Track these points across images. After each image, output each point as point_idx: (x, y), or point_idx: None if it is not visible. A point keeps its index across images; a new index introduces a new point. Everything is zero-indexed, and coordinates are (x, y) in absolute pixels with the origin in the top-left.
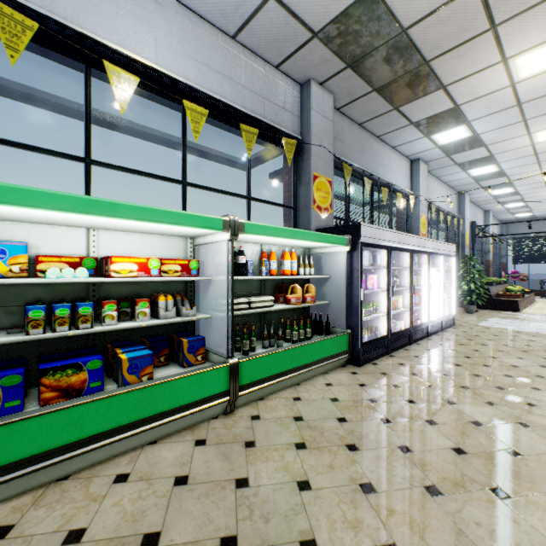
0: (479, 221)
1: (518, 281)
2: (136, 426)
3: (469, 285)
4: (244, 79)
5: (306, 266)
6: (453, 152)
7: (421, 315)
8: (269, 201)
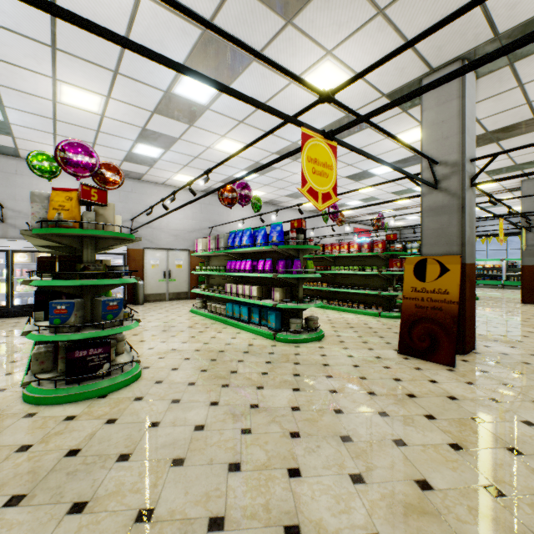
0: None
1: None
2: (485, 284)
3: None
4: None
5: None
6: None
7: None
8: None
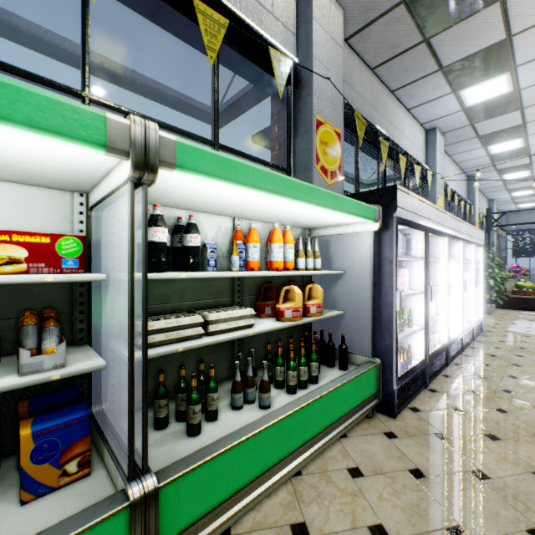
0: (484, 211)
1: (518, 275)
2: None
3: (486, 281)
4: None
5: (309, 255)
6: (479, 118)
7: (452, 322)
8: (248, 154)
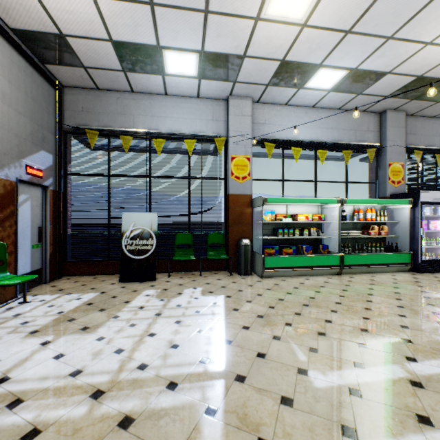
0: None
1: None
2: (308, 267)
3: None
4: (344, 126)
5: (381, 216)
6: None
7: None
8: (358, 182)
